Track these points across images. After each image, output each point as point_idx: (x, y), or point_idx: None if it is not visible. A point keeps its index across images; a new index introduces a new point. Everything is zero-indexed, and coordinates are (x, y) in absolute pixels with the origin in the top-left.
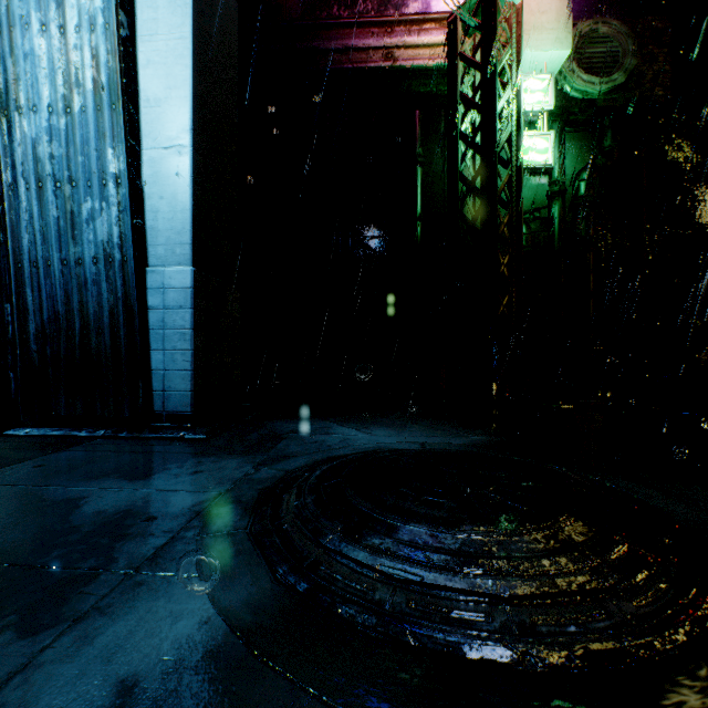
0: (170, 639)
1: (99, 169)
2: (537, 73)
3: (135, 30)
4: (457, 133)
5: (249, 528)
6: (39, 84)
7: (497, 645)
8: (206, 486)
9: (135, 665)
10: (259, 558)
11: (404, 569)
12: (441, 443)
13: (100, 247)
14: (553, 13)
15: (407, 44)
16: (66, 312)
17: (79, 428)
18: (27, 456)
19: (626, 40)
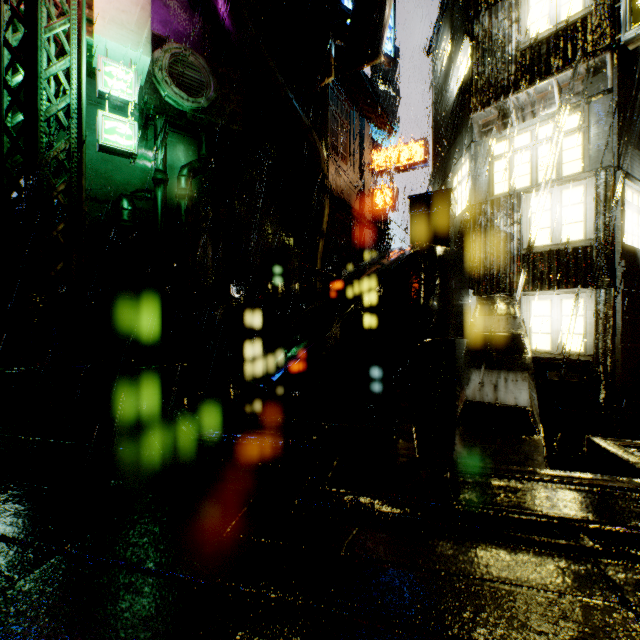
0: None
1: None
2: (121, 64)
3: None
4: (1, 80)
5: None
6: None
7: None
8: None
9: None
10: None
11: None
12: None
13: None
14: (134, 18)
15: None
16: None
17: None
18: None
19: (209, 76)
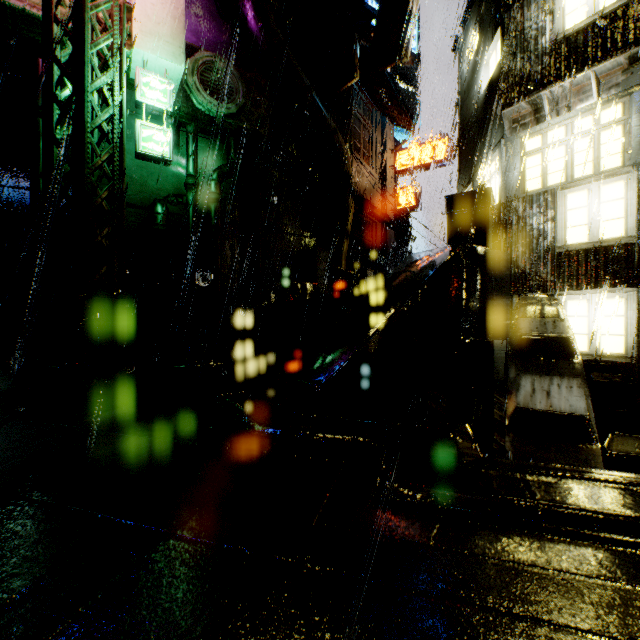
0: None
1: None
2: (157, 74)
3: None
4: (52, 95)
5: None
6: None
7: None
8: None
9: None
10: None
11: None
12: None
13: None
14: (169, 29)
15: None
16: None
17: None
18: None
19: (238, 82)
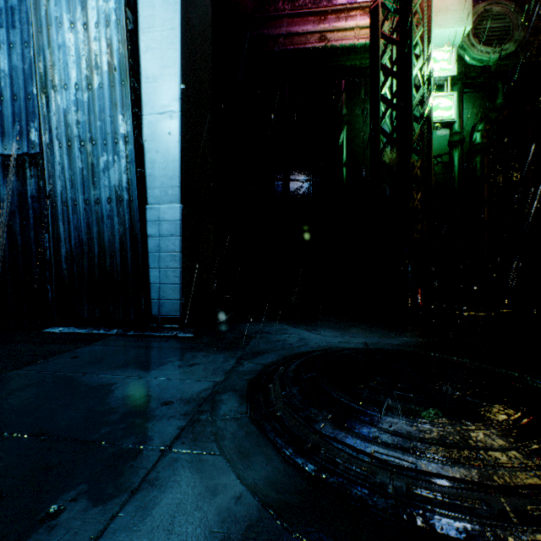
0: (214, 513)
1: (112, 131)
2: (442, 46)
3: (137, 24)
4: (378, 96)
5: (248, 413)
6: (68, 68)
7: (504, 533)
8: (204, 376)
9: (192, 536)
10: (265, 440)
11: (397, 456)
12: (380, 343)
13: (112, 190)
14: None
15: (337, 28)
16: (88, 240)
17: (97, 327)
18: (63, 349)
19: (516, 16)
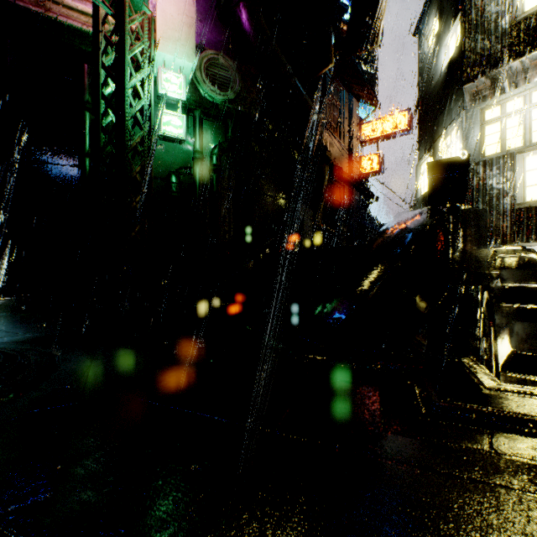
0: None
1: None
2: (174, 71)
3: None
4: (99, 92)
5: None
6: None
7: None
8: None
9: None
10: None
11: None
12: None
13: None
14: (184, 34)
15: (61, 2)
16: None
17: None
18: None
19: (235, 73)
